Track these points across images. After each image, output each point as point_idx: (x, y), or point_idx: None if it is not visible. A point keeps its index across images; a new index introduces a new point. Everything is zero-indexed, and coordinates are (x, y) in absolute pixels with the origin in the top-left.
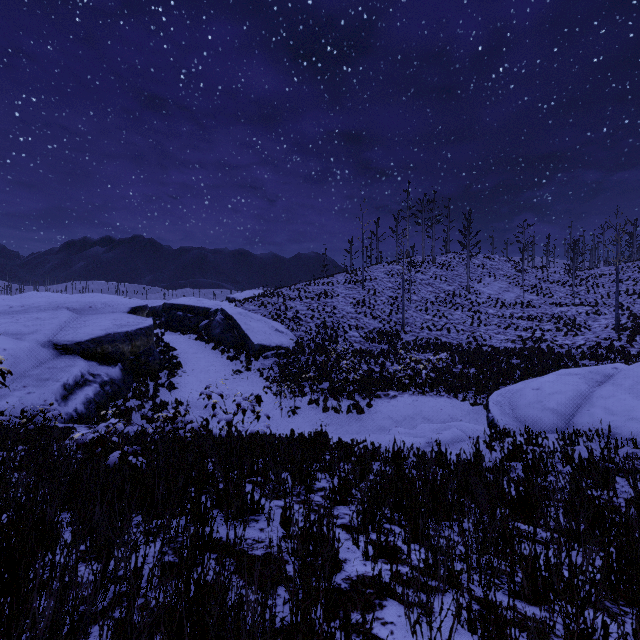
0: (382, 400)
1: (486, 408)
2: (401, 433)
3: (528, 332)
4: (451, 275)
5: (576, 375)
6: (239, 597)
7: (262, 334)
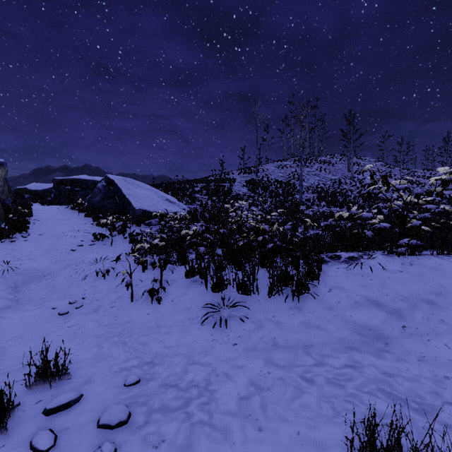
0: (331, 266)
1: None
2: None
3: None
4: (333, 169)
5: None
6: None
7: (148, 201)
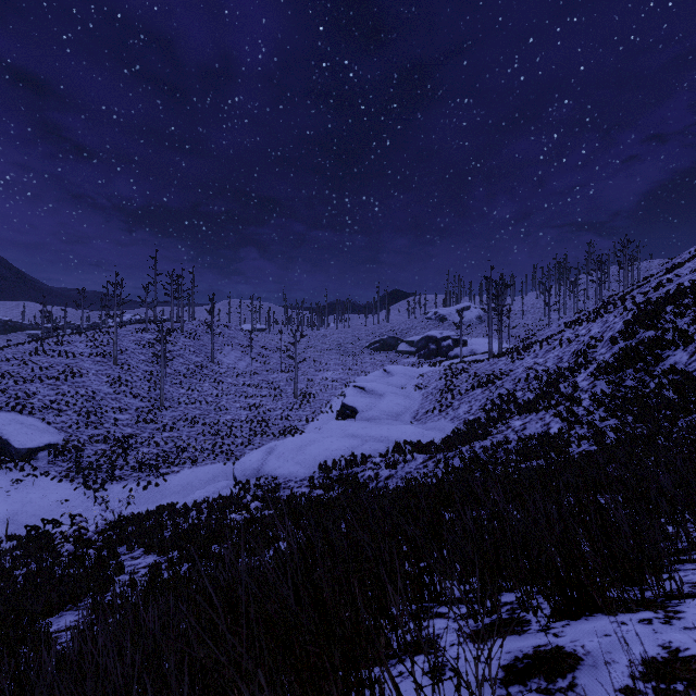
0: (171, 475)
1: (231, 466)
2: (200, 492)
3: (254, 399)
4: (198, 345)
5: (264, 450)
6: (209, 520)
7: (24, 436)
